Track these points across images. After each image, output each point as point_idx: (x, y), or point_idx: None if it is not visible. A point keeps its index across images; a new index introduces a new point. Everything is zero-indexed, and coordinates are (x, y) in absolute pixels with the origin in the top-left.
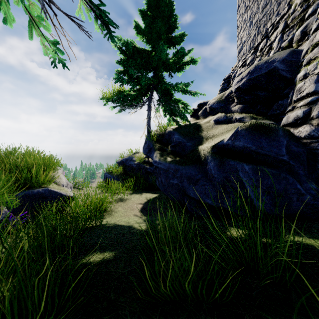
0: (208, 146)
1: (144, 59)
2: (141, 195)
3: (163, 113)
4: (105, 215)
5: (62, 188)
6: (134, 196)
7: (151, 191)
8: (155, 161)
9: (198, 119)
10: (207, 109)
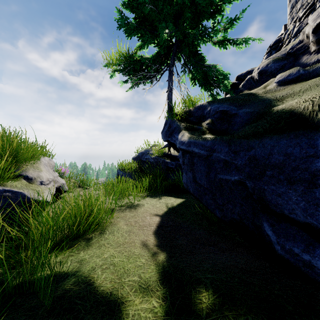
0: (315, 93)
1: (164, 3)
2: (159, 200)
3: (190, 85)
4: (90, 239)
5: (32, 186)
6: (148, 201)
7: (173, 193)
8: (182, 141)
9: (239, 93)
10: (255, 76)
